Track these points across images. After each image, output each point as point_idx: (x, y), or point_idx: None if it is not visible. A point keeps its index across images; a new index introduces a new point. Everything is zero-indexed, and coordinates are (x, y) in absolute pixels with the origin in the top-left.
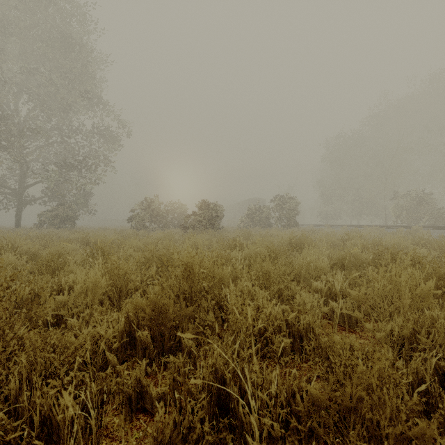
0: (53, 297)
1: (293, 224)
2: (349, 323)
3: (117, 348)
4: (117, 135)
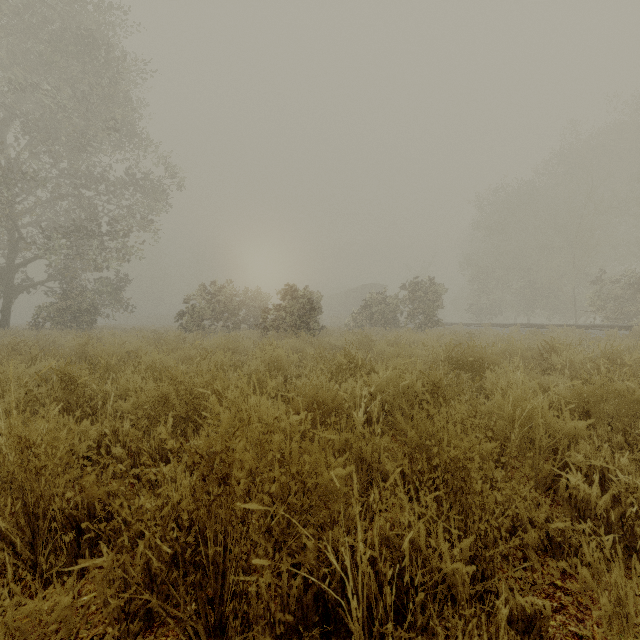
0: None
1: (432, 323)
2: None
3: None
4: (160, 186)
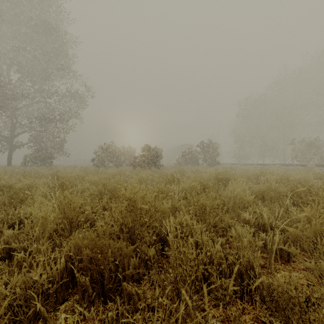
0: (13, 228)
1: (215, 163)
2: (280, 254)
3: (57, 288)
4: (83, 97)
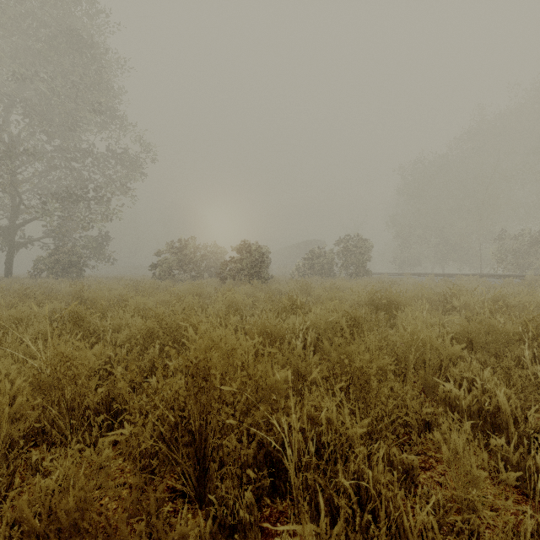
0: None
1: (362, 273)
2: None
3: None
4: (137, 159)
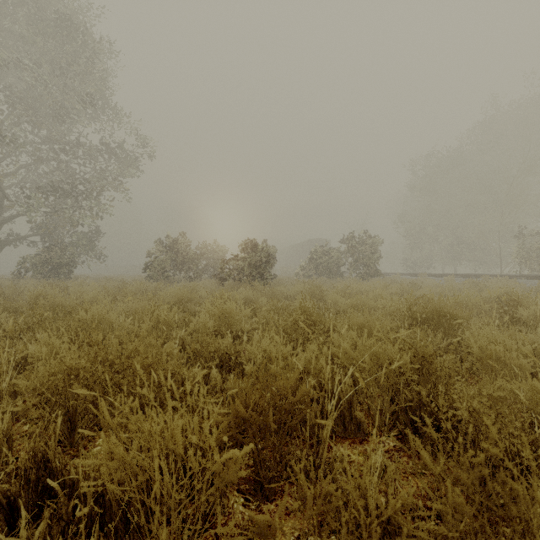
0: None
1: (373, 273)
2: None
3: None
4: (130, 151)
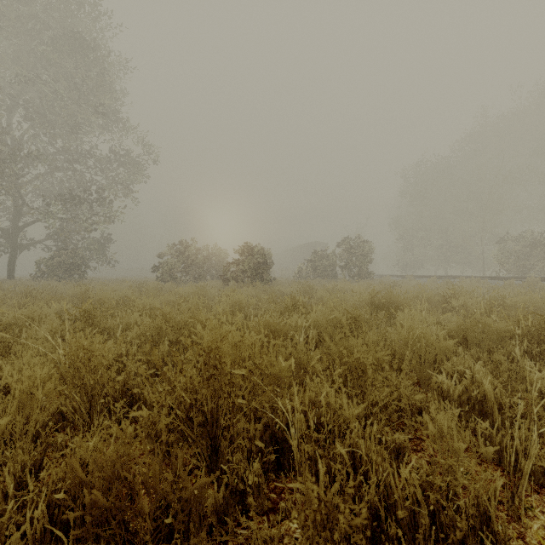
0: None
1: (365, 275)
2: None
3: None
4: (139, 161)
